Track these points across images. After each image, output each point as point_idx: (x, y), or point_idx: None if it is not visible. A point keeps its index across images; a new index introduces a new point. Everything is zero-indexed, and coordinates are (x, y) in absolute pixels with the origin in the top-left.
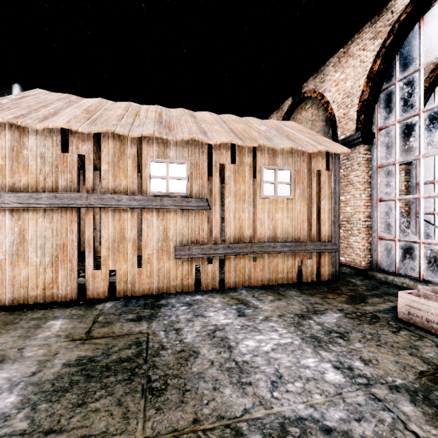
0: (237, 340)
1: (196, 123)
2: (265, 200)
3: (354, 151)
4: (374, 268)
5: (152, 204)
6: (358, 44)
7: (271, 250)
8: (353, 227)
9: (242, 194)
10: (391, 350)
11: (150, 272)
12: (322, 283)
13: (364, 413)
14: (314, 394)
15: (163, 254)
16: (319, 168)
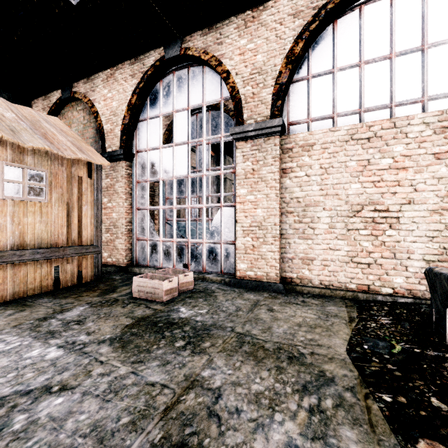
0: None
1: None
2: (7, 201)
3: (119, 165)
4: (134, 264)
5: None
6: (122, 74)
7: (16, 259)
8: (118, 231)
9: None
10: (115, 319)
11: None
12: (83, 285)
13: (69, 367)
14: (27, 374)
15: None
16: (81, 174)
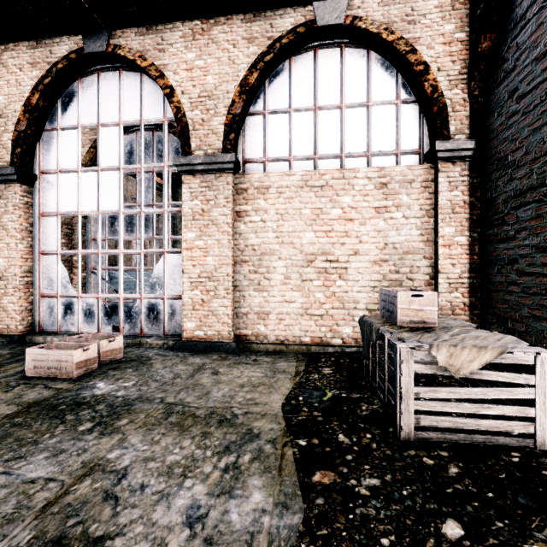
0: None
1: None
2: None
3: (10, 189)
4: (36, 331)
5: None
6: (15, 59)
7: None
8: (8, 284)
9: None
10: None
11: None
12: None
13: None
14: None
15: None
16: None
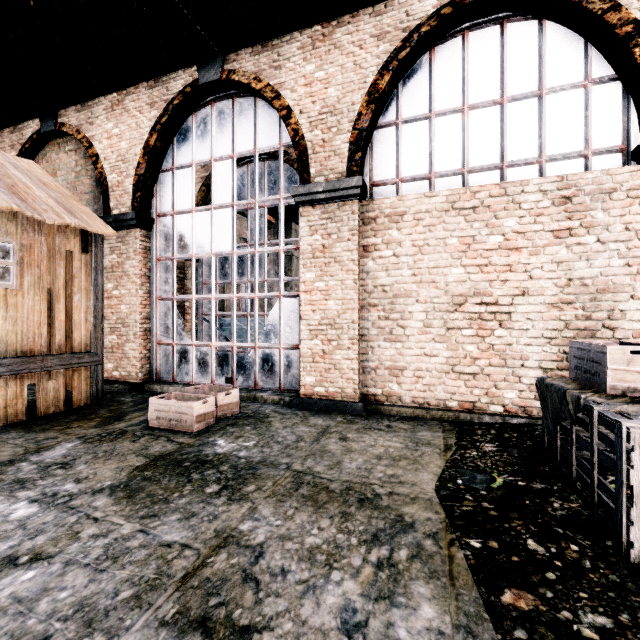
0: None
1: None
2: None
3: (131, 234)
4: (154, 379)
5: None
6: (135, 102)
7: None
8: (129, 331)
9: None
10: (120, 458)
11: None
12: (74, 411)
13: (46, 528)
14: None
15: None
16: (71, 248)
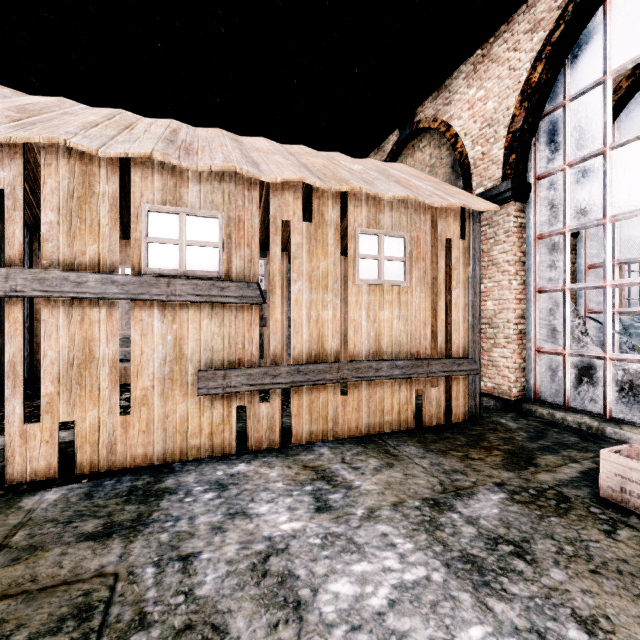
0: (314, 581)
1: (240, 149)
2: (362, 287)
3: (500, 212)
4: (531, 398)
5: (150, 293)
6: (507, 42)
7: (372, 374)
8: (498, 333)
9: (323, 277)
10: (622, 583)
11: (148, 422)
12: (456, 428)
13: None
14: None
15: (174, 387)
16: (450, 235)
